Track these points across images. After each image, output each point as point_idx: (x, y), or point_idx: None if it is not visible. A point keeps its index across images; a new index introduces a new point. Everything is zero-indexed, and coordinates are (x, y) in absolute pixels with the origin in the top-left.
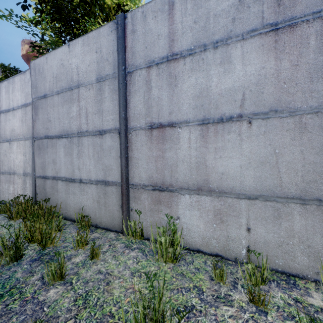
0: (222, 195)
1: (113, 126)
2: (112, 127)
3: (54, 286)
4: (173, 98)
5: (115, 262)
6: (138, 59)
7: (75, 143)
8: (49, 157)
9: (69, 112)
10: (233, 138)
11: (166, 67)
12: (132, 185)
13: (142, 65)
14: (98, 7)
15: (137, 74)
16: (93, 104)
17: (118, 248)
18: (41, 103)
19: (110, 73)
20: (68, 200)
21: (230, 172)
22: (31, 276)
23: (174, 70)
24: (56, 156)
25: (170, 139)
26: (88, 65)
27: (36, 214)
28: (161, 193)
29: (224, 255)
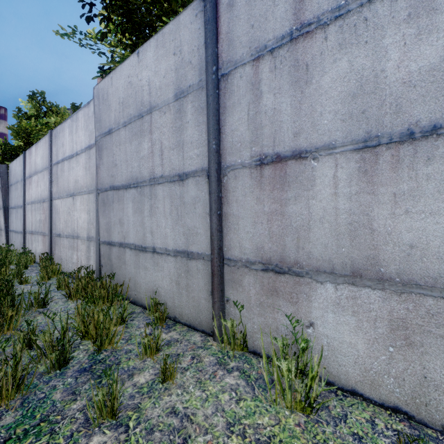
0: (411, 290)
1: (198, 166)
2: (197, 168)
3: (100, 430)
4: (302, 106)
5: (199, 394)
6: (237, 50)
7: (146, 195)
8: (115, 215)
9: (139, 151)
10: (441, 170)
11: (288, 53)
12: (228, 260)
13: (244, 58)
14: (180, 0)
15: (236, 76)
16: (170, 135)
17: (205, 365)
18: (106, 142)
19: (194, 82)
20: (138, 277)
21: (432, 243)
22: (72, 401)
23: (305, 54)
24: (123, 214)
25: (295, 181)
26: (163, 76)
27: (97, 295)
28: (279, 276)
29: (415, 414)
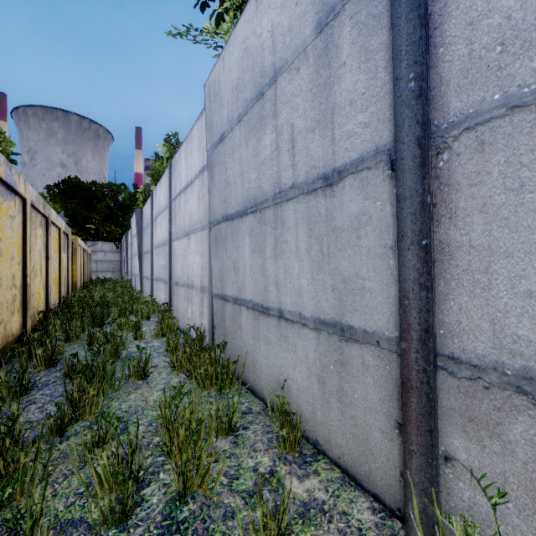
0: None
1: (367, 148)
2: (364, 152)
3: None
4: None
5: None
6: None
7: (269, 222)
8: (228, 257)
9: (257, 153)
10: None
11: None
12: (452, 361)
13: None
14: None
15: None
16: (308, 105)
17: None
18: (217, 154)
19: None
20: (257, 354)
21: None
22: None
23: None
24: (238, 255)
25: None
26: (294, 5)
27: (203, 373)
28: None
29: None
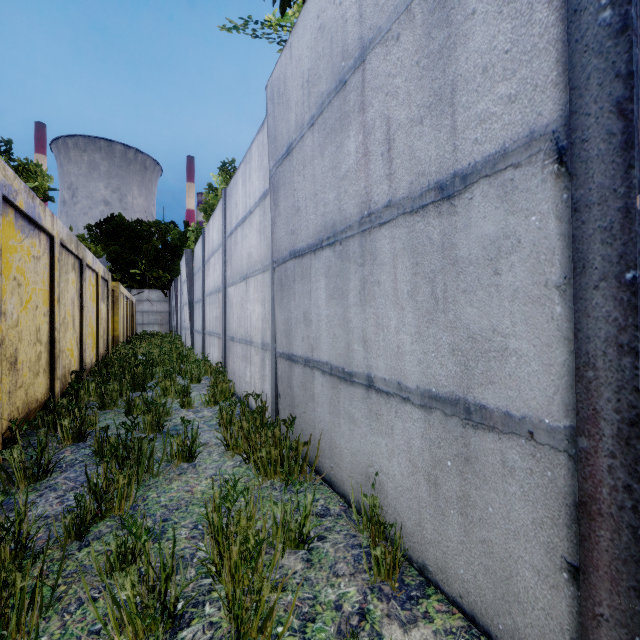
0: None
1: (514, 134)
2: (507, 142)
3: None
4: None
5: None
6: None
7: (353, 257)
8: (296, 306)
9: (337, 164)
10: None
11: None
12: None
13: None
14: None
15: None
16: (413, 86)
17: None
18: (283, 173)
19: None
20: (336, 434)
21: None
22: None
23: None
24: (309, 302)
25: None
26: None
27: (265, 457)
28: None
29: None
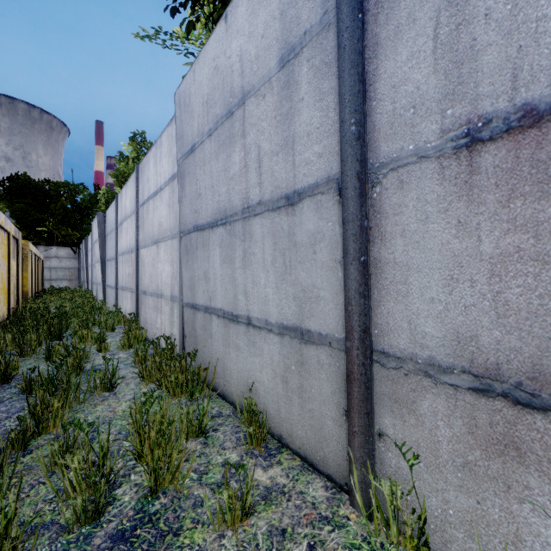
0: None
1: (321, 175)
2: (318, 179)
3: None
4: None
5: None
6: None
7: (238, 235)
8: (199, 267)
9: (227, 168)
10: None
11: None
12: (383, 355)
13: None
14: None
15: None
16: (272, 131)
17: None
18: (188, 165)
19: (313, 22)
20: (227, 360)
21: None
22: None
23: None
24: (208, 265)
25: None
26: (260, 36)
27: (174, 381)
28: (527, 414)
29: None
